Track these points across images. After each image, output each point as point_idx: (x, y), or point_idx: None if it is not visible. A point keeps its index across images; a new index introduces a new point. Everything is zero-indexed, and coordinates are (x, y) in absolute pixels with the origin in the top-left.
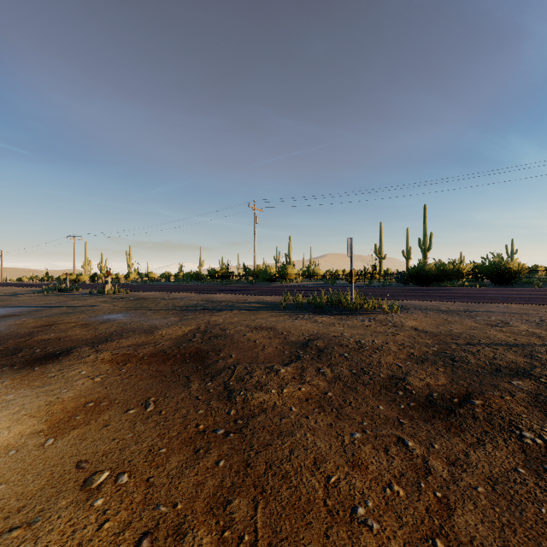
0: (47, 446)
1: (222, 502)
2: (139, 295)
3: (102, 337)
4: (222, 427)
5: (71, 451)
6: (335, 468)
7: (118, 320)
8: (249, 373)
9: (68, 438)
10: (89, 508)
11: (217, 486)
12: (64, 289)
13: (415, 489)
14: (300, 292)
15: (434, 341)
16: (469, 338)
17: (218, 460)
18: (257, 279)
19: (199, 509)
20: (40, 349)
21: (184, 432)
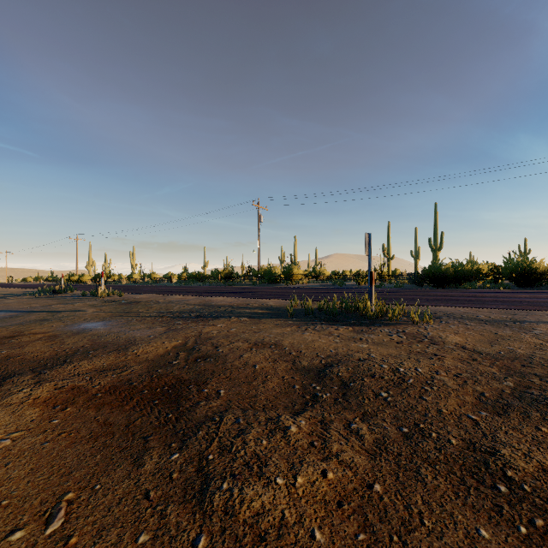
0: None
1: None
2: (134, 297)
3: (62, 355)
4: None
5: None
6: None
7: (94, 330)
8: (242, 432)
9: None
10: None
11: None
12: (58, 290)
13: None
14: (308, 295)
15: (501, 369)
16: (547, 364)
17: None
18: (261, 280)
19: None
20: None
21: None
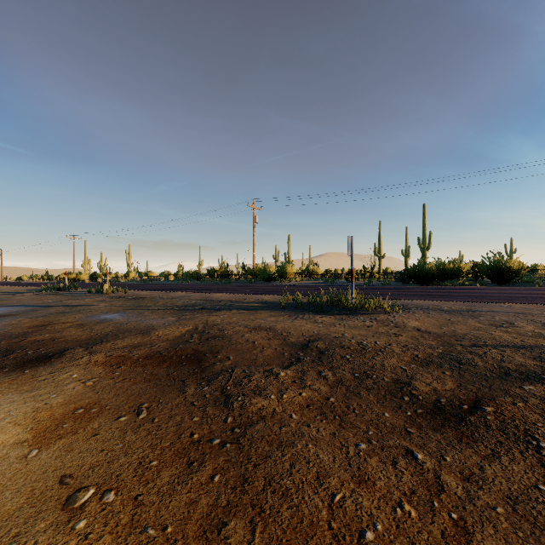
0: (30, 458)
1: (217, 525)
2: (138, 294)
3: (97, 337)
4: (218, 437)
5: (55, 464)
6: (340, 485)
7: (115, 319)
8: (248, 376)
9: (54, 448)
10: (69, 531)
11: (211, 505)
12: (63, 288)
13: (428, 509)
14: (299, 291)
15: (438, 342)
16: (474, 339)
17: (213, 474)
18: (256, 278)
19: (191, 533)
20: (33, 351)
21: (177, 442)
